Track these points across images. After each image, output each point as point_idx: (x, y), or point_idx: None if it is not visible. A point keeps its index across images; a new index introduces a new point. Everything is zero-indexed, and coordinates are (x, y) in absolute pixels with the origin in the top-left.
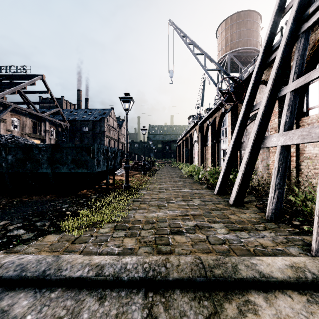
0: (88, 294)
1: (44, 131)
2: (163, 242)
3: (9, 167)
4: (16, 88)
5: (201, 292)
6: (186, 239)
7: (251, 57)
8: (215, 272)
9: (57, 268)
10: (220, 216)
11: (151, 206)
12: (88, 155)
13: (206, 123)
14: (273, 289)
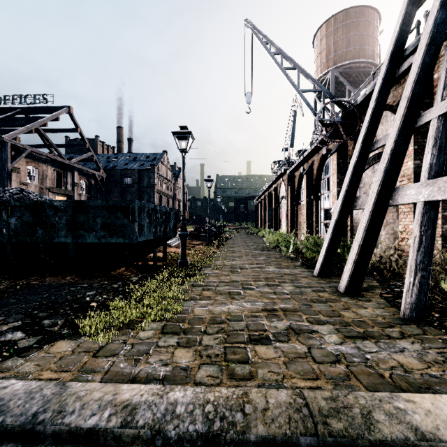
0: None
1: (72, 184)
2: (237, 357)
3: (12, 235)
4: (33, 126)
5: None
6: (274, 353)
7: (366, 74)
8: (332, 427)
9: (58, 410)
10: (327, 311)
11: (219, 293)
12: (126, 217)
13: (298, 172)
14: None
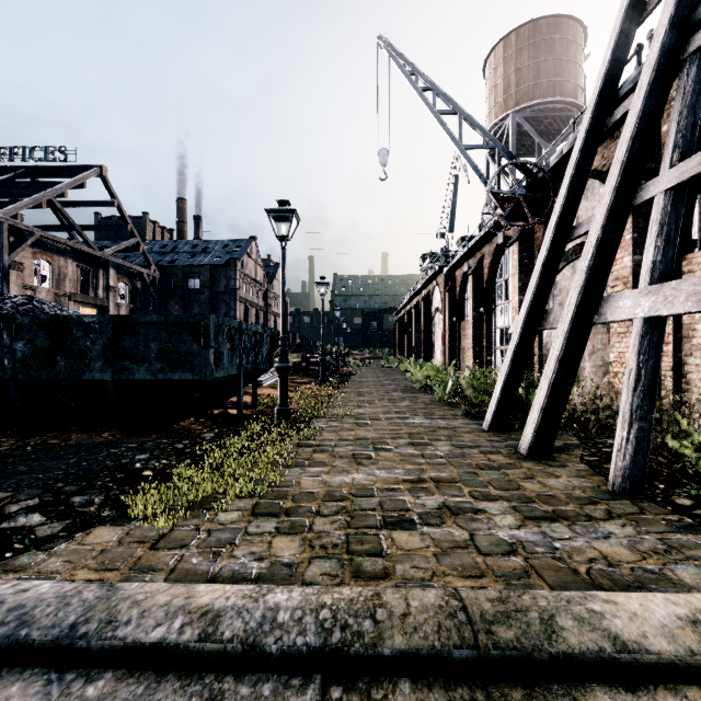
0: (180, 691)
1: (105, 288)
2: (366, 548)
3: (18, 368)
4: (45, 196)
5: (464, 688)
6: (421, 542)
7: (564, 121)
8: (498, 636)
9: (106, 619)
10: (500, 482)
11: (338, 457)
12: (196, 340)
13: (461, 270)
14: (651, 684)
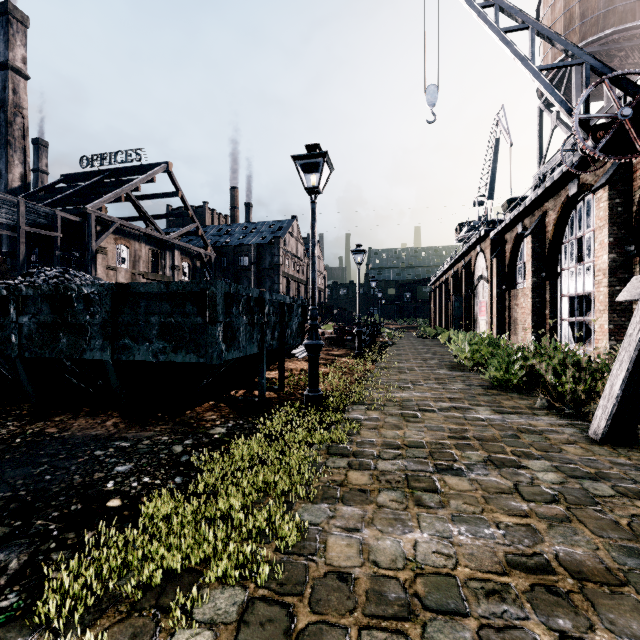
0: None
1: (171, 267)
2: None
3: (24, 345)
4: (123, 191)
5: None
6: None
7: None
8: None
9: None
10: None
11: (384, 483)
12: (201, 313)
13: (512, 233)
14: None
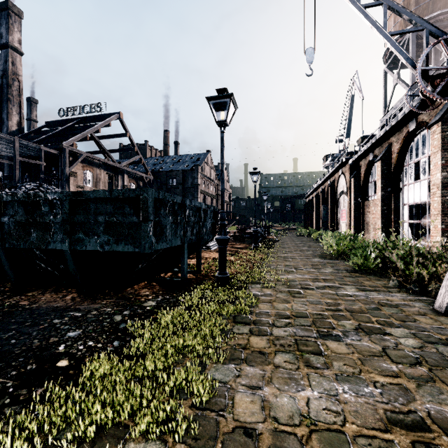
0: None
1: (122, 186)
2: None
3: (5, 239)
4: (88, 132)
5: None
6: None
7: None
8: None
9: None
10: None
11: (279, 346)
12: (136, 214)
13: (365, 160)
14: None
